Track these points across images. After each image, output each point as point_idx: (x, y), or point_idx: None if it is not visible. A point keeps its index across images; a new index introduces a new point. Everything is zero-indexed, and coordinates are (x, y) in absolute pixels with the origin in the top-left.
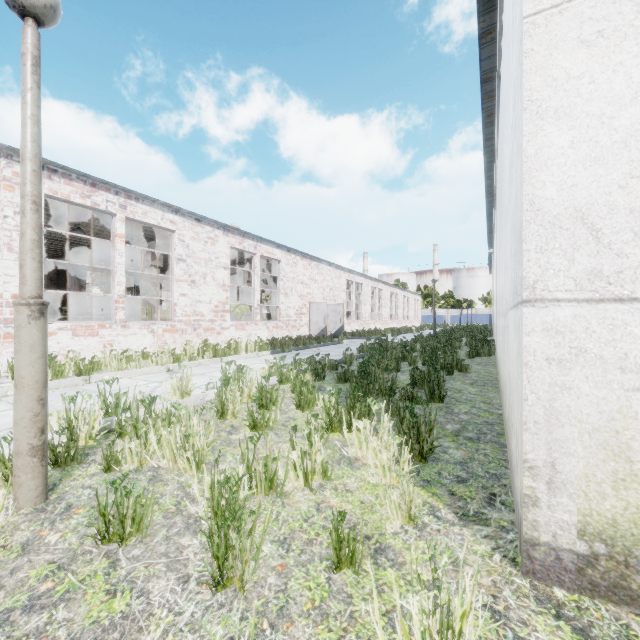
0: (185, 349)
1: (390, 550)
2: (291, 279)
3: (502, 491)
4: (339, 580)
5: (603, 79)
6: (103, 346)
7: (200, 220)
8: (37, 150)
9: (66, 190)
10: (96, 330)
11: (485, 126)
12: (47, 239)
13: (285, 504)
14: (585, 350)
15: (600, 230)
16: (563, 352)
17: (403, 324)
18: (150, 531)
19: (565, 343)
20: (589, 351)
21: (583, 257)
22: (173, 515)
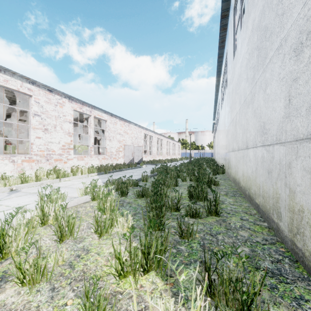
0: (36, 173)
1: None
2: (113, 131)
3: None
4: None
5: None
6: None
7: (51, 91)
8: None
9: None
10: None
11: (219, 48)
12: None
13: None
14: None
15: None
16: None
17: (172, 157)
18: None
19: None
20: None
21: None
22: None
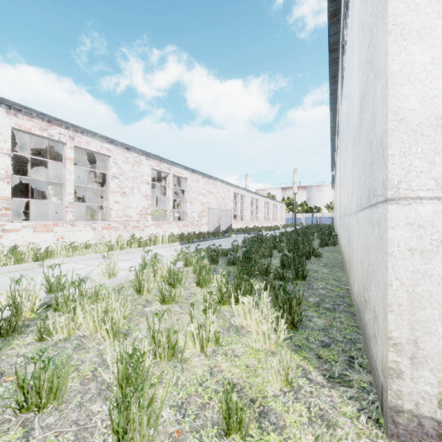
0: (117, 241)
1: (272, 413)
2: (195, 192)
3: (358, 354)
4: None
5: None
6: (56, 239)
7: (129, 149)
8: None
9: (28, 125)
10: (51, 227)
11: (331, 84)
12: (17, 162)
13: (184, 369)
14: None
15: None
16: (425, 243)
17: (273, 223)
18: (66, 398)
19: (427, 236)
20: None
21: None
22: (89, 381)
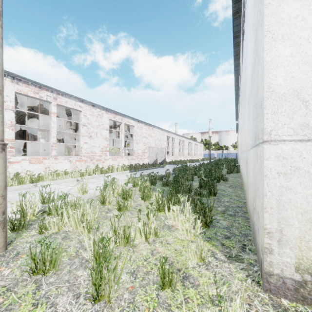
0: (86, 170)
1: (191, 277)
2: (139, 135)
3: (249, 243)
4: (163, 295)
5: (309, 18)
6: (45, 168)
7: (94, 106)
8: (0, 61)
9: (26, 90)
10: (41, 160)
11: (235, 60)
12: (17, 115)
13: (134, 251)
14: (299, 168)
15: (308, 101)
16: (287, 169)
17: (194, 158)
18: (60, 267)
19: (288, 164)
20: (301, 168)
21: (298, 116)
22: (74, 258)
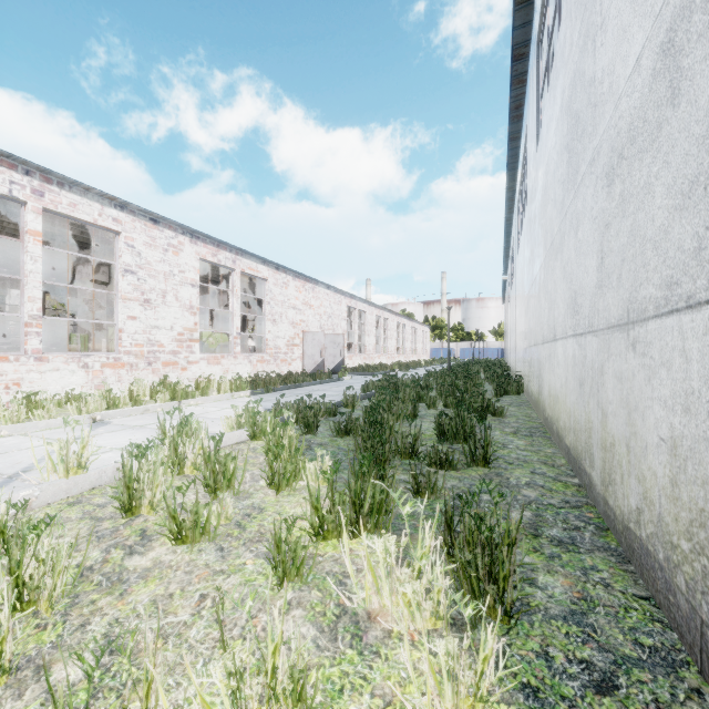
0: (131, 390)
1: None
2: (280, 303)
3: None
4: None
5: None
6: (4, 387)
7: (157, 221)
8: None
9: None
10: None
11: (512, 121)
12: None
13: None
14: None
15: None
16: None
17: (411, 358)
18: None
19: None
20: None
21: None
22: None
